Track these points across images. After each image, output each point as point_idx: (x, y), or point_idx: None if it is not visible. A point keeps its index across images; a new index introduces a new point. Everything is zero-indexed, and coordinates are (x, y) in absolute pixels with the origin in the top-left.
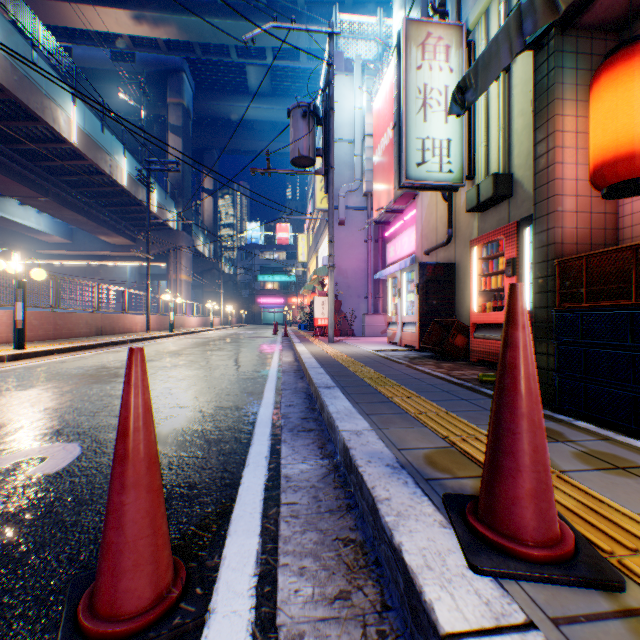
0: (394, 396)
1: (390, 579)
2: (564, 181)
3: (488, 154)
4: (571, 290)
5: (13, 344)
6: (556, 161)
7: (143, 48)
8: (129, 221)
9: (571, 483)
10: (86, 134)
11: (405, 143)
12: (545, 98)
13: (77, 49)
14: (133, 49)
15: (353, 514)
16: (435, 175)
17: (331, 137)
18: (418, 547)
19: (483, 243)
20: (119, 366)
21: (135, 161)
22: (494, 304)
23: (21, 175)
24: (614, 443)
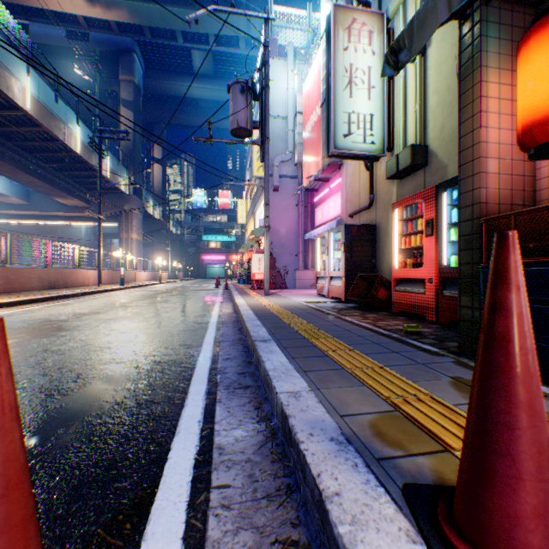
0: (329, 349)
1: None
2: (488, 144)
3: (406, 128)
4: None
5: None
6: (481, 125)
7: (97, 29)
8: (83, 185)
9: None
10: (40, 103)
11: (333, 116)
12: (470, 65)
13: (34, 26)
14: (87, 29)
15: (294, 500)
16: (360, 146)
17: (267, 111)
18: None
19: (403, 206)
20: (64, 319)
21: (88, 130)
22: (414, 261)
23: None
24: None
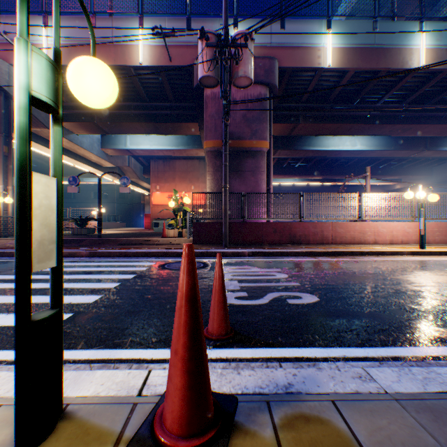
0: None
1: None
2: None
3: None
4: None
5: (429, 244)
6: None
7: None
8: None
9: None
10: None
11: None
12: None
13: None
14: None
15: None
16: None
17: None
18: None
19: None
20: None
21: None
22: None
23: None
24: None
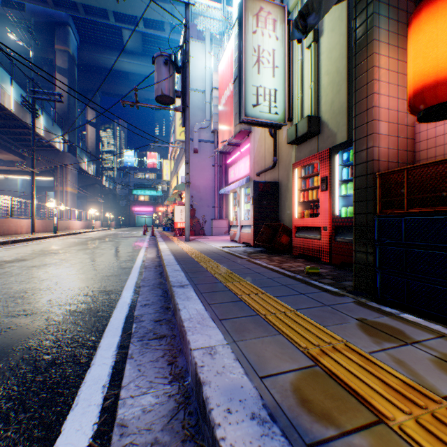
0: (243, 293)
1: None
2: (380, 109)
3: (303, 103)
4: (393, 198)
5: None
6: (374, 91)
7: (32, 0)
8: (18, 141)
9: None
10: None
11: (244, 88)
12: (365, 39)
13: None
14: None
15: None
16: (266, 115)
17: (187, 83)
18: None
19: (302, 166)
20: None
21: (23, 91)
22: (311, 212)
23: None
24: None
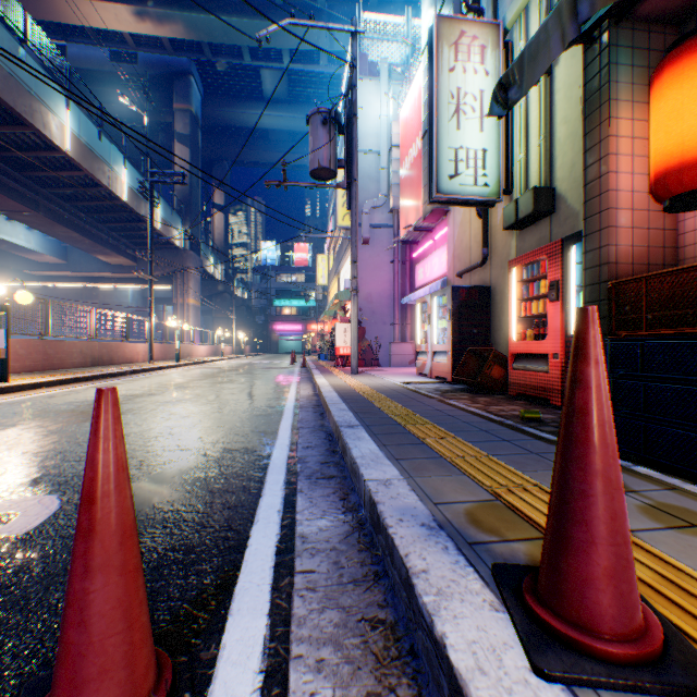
0: (426, 437)
1: (430, 677)
2: (619, 193)
3: (527, 166)
4: (628, 316)
5: None
6: (610, 170)
7: (146, 48)
8: (130, 239)
9: (643, 547)
10: (81, 141)
11: (436, 153)
12: (597, 99)
13: (72, 48)
14: (135, 49)
15: (382, 585)
16: (469, 189)
17: (354, 147)
18: (466, 640)
19: (523, 264)
20: None
21: (137, 172)
22: (535, 332)
23: (7, 187)
24: (683, 494)
